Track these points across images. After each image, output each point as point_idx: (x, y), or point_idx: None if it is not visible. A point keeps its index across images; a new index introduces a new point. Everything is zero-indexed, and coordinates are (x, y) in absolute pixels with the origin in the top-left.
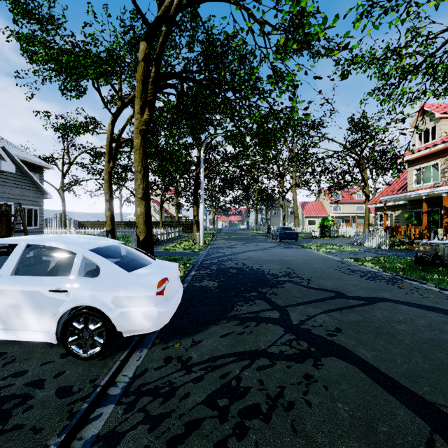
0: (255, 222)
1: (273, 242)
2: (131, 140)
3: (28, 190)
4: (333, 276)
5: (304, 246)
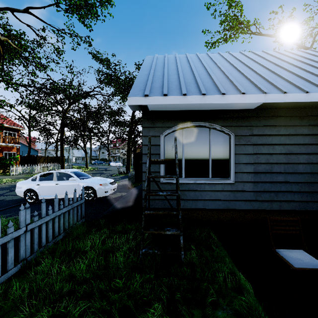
0: None
1: None
2: None
3: None
4: None
5: None
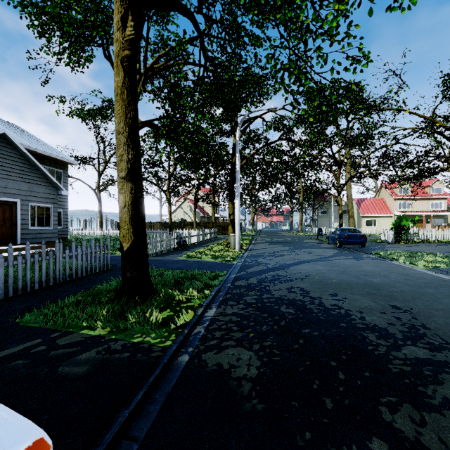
0: (300, 223)
1: (330, 248)
2: (150, 121)
3: (38, 185)
4: None
5: (383, 256)
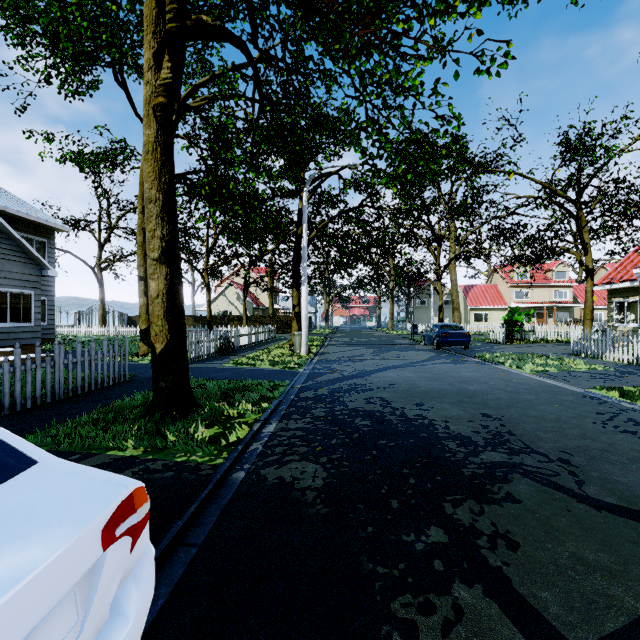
0: (390, 317)
1: (426, 350)
2: (182, 175)
3: (12, 262)
4: (620, 448)
5: (488, 359)
